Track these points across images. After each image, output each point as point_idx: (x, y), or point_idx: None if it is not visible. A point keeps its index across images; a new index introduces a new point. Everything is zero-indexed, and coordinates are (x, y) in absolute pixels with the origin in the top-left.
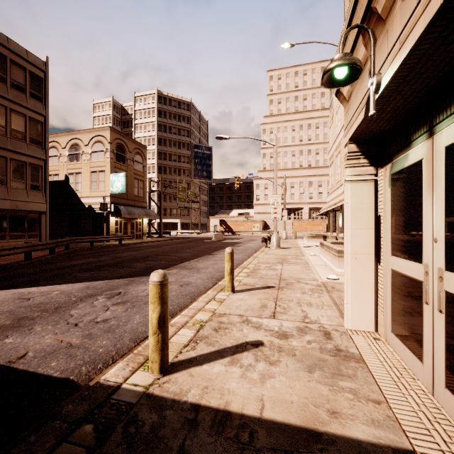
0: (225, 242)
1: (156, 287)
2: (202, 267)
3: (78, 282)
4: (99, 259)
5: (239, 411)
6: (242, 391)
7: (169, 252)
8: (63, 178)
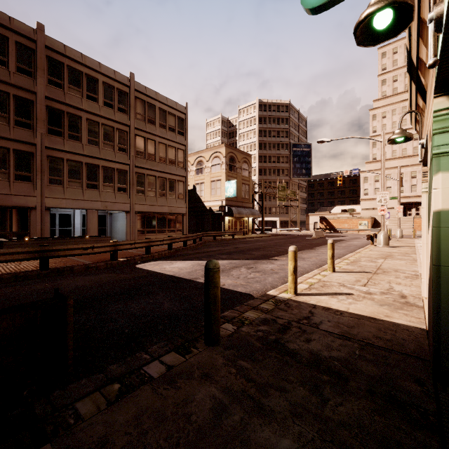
0: (326, 239)
1: (292, 253)
2: (306, 257)
3: (223, 260)
4: (225, 248)
5: (335, 308)
6: (337, 305)
7: (275, 246)
8: (192, 187)
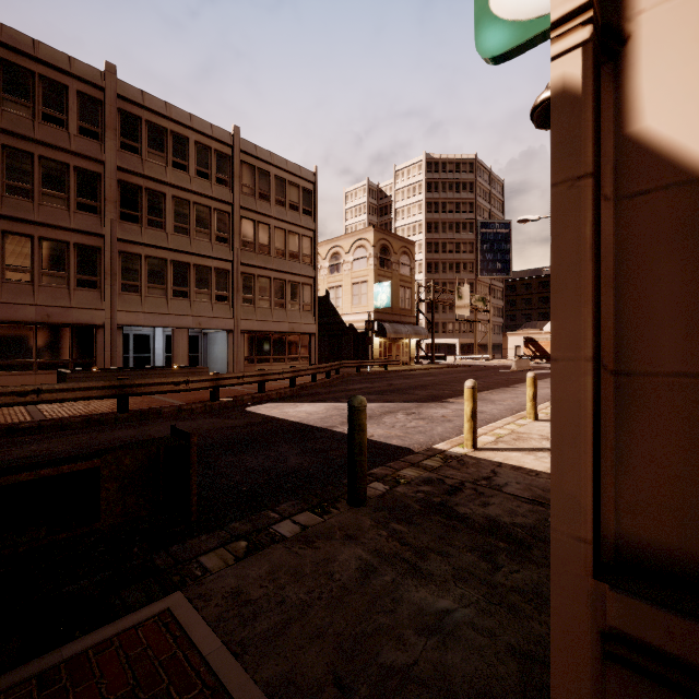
0: None
1: (469, 390)
2: (497, 399)
3: (371, 402)
4: (374, 385)
5: (530, 468)
6: (534, 463)
7: (451, 382)
8: (323, 293)
